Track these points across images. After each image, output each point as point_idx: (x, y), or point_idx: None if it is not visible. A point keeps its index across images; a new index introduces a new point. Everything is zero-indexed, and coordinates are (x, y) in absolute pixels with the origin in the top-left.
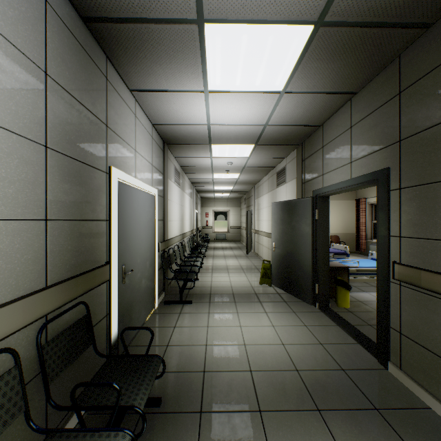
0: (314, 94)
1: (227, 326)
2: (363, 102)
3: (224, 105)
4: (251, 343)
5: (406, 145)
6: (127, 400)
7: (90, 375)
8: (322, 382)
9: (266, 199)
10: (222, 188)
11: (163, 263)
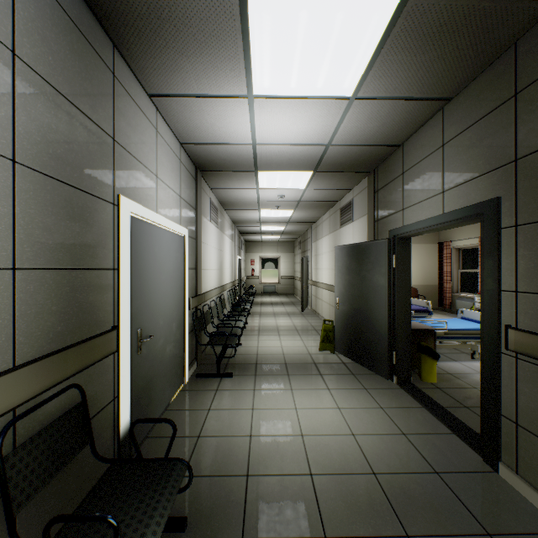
0: (395, 100)
1: (278, 408)
2: (461, 110)
3: (275, 116)
4: (311, 433)
5: (525, 165)
6: (131, 536)
7: (88, 485)
8: (410, 491)
9: (326, 242)
10: (271, 229)
11: (195, 324)
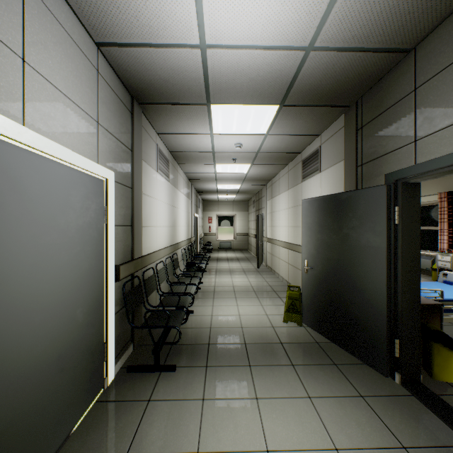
0: None
1: (240, 450)
2: None
3: None
4: None
5: None
6: None
7: None
8: None
9: (284, 198)
10: (227, 187)
11: (127, 299)
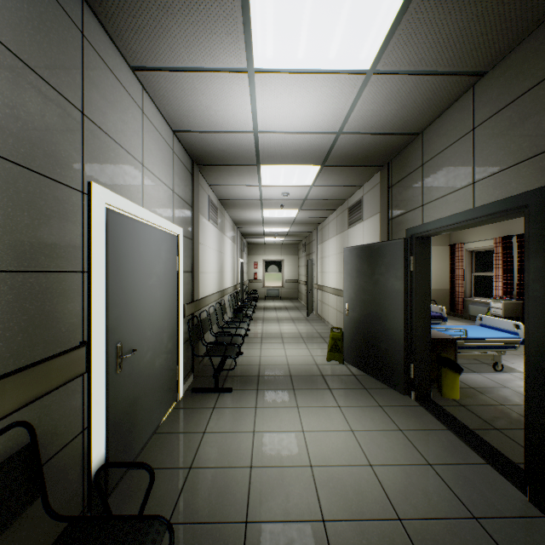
0: (419, 75)
1: (283, 431)
2: (497, 86)
3: (279, 96)
4: (321, 463)
5: None
6: None
7: None
8: None
9: (333, 244)
10: (274, 230)
11: (191, 333)
